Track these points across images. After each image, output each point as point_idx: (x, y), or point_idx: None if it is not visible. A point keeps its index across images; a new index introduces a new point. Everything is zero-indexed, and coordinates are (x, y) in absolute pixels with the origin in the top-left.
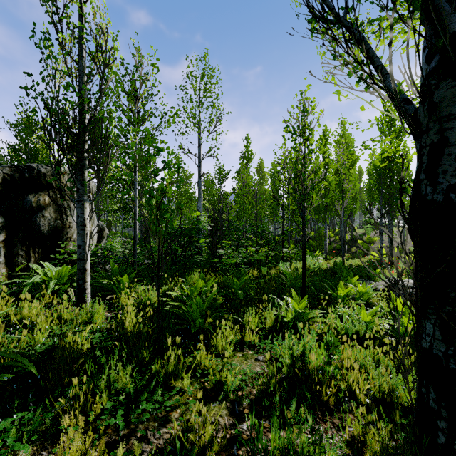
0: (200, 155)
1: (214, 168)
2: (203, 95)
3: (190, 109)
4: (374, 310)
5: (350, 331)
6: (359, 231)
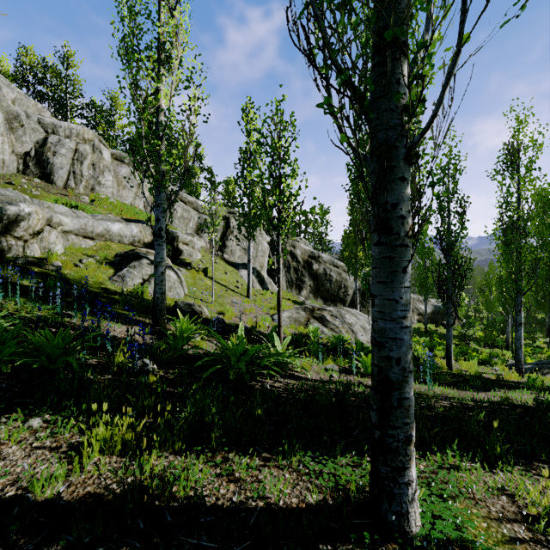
0: None
1: None
2: None
3: None
4: None
5: None
6: None
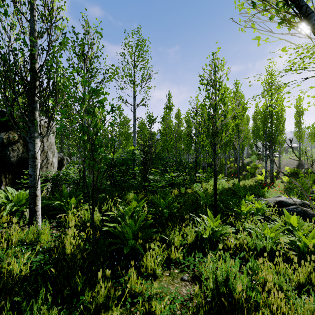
0: (135, 104)
1: (146, 115)
2: (137, 59)
3: (127, 69)
4: (275, 227)
5: (258, 246)
6: (247, 159)
